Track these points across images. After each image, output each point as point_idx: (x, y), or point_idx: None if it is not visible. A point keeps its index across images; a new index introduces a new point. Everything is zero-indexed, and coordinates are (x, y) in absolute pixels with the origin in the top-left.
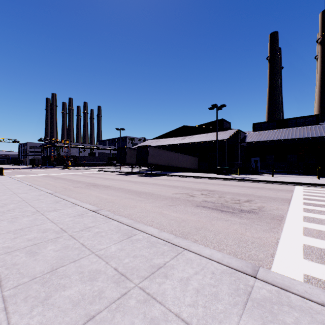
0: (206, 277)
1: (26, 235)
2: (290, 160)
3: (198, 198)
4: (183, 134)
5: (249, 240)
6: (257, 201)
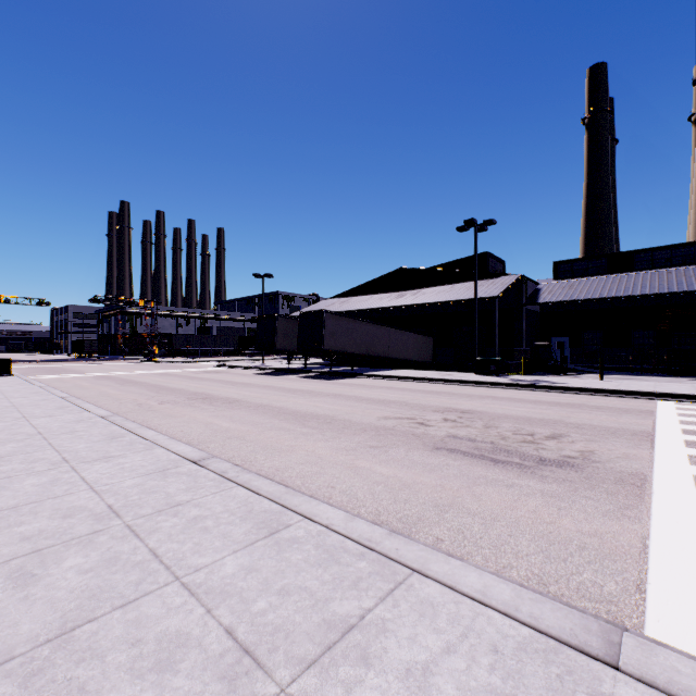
0: (479, 664)
1: (20, 526)
2: (639, 343)
3: (438, 430)
4: (400, 286)
5: (571, 540)
6: (575, 438)
